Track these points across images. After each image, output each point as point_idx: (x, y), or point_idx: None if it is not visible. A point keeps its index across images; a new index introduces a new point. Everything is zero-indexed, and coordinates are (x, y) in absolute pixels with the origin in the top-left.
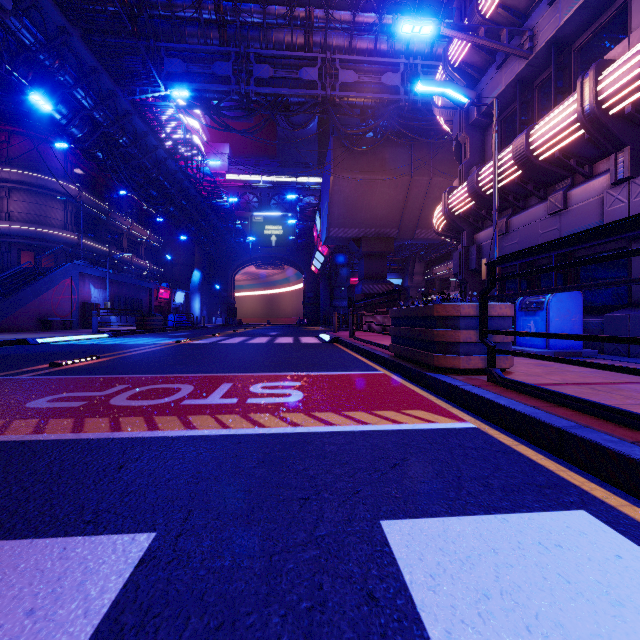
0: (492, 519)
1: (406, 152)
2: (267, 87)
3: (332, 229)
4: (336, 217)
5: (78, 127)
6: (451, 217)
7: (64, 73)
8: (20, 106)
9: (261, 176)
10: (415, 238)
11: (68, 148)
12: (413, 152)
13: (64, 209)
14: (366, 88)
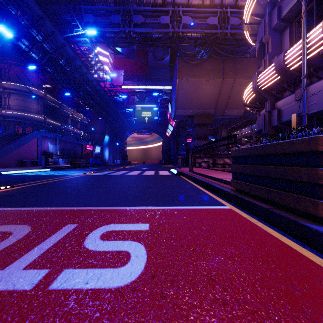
0: None
1: (220, 65)
2: (140, 28)
3: (177, 110)
4: (180, 103)
5: (35, 53)
6: (259, 91)
7: (24, 19)
8: (1, 40)
9: (140, 86)
10: (224, 115)
11: (39, 71)
12: (224, 65)
13: (37, 103)
14: (197, 27)
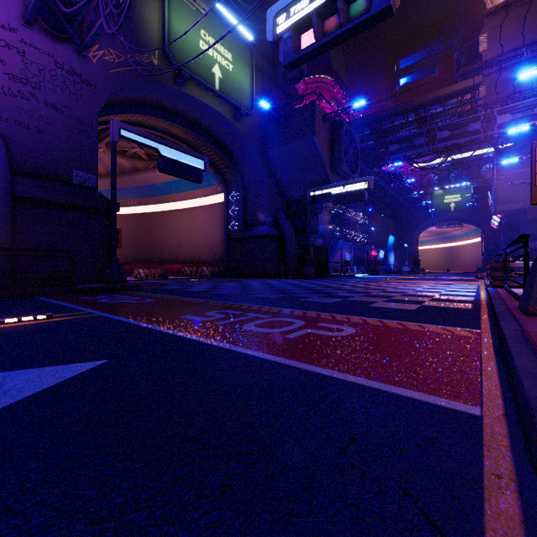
0: (465, 285)
1: None
2: (445, 143)
3: (498, 206)
4: (501, 198)
5: None
6: None
7: None
8: None
9: (441, 159)
10: None
11: None
12: None
13: (328, 214)
14: (520, 120)
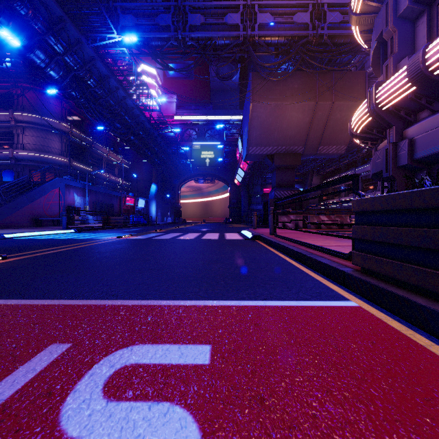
0: None
1: (312, 82)
2: (199, 32)
3: (251, 148)
4: (254, 138)
5: (55, 70)
6: (378, 112)
7: (37, 22)
8: (7, 52)
9: (199, 116)
10: (318, 153)
11: (62, 98)
12: (318, 82)
13: (60, 141)
14: (280, 27)
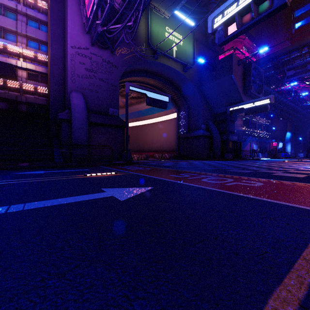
0: None
1: None
2: None
3: None
4: None
5: None
6: None
7: None
8: None
9: None
10: None
11: None
12: None
13: (240, 120)
14: None
